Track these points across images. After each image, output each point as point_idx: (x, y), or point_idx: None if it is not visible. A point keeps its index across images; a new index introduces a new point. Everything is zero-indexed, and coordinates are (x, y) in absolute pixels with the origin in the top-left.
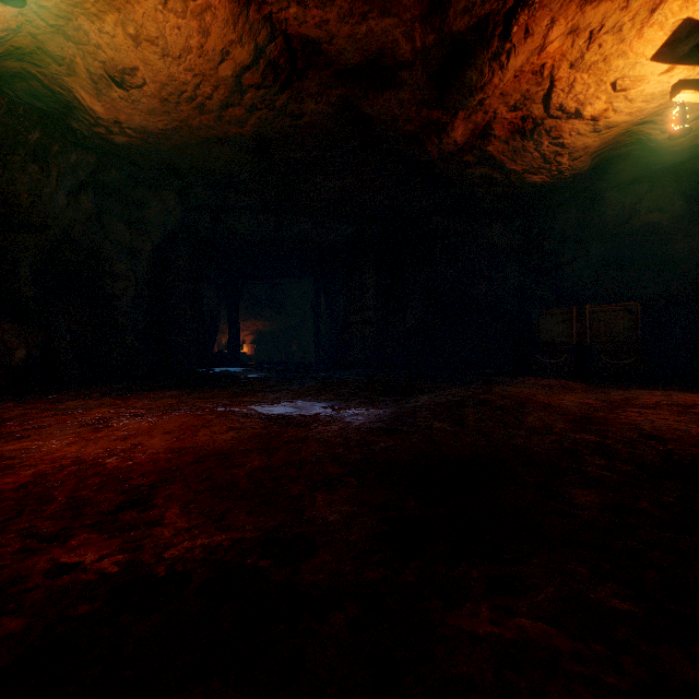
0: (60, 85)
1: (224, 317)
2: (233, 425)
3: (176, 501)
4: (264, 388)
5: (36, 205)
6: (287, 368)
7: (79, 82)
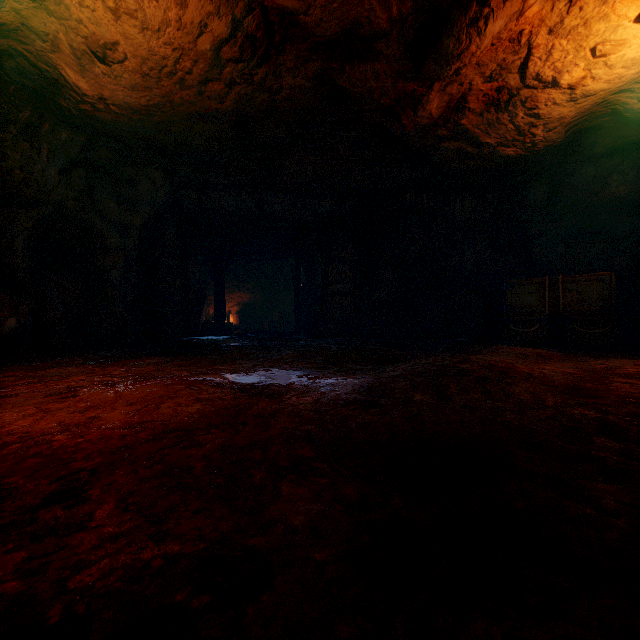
0: (46, 62)
1: (211, 289)
2: (201, 396)
3: (115, 492)
4: (243, 356)
5: (28, 181)
6: (269, 337)
7: (63, 58)
